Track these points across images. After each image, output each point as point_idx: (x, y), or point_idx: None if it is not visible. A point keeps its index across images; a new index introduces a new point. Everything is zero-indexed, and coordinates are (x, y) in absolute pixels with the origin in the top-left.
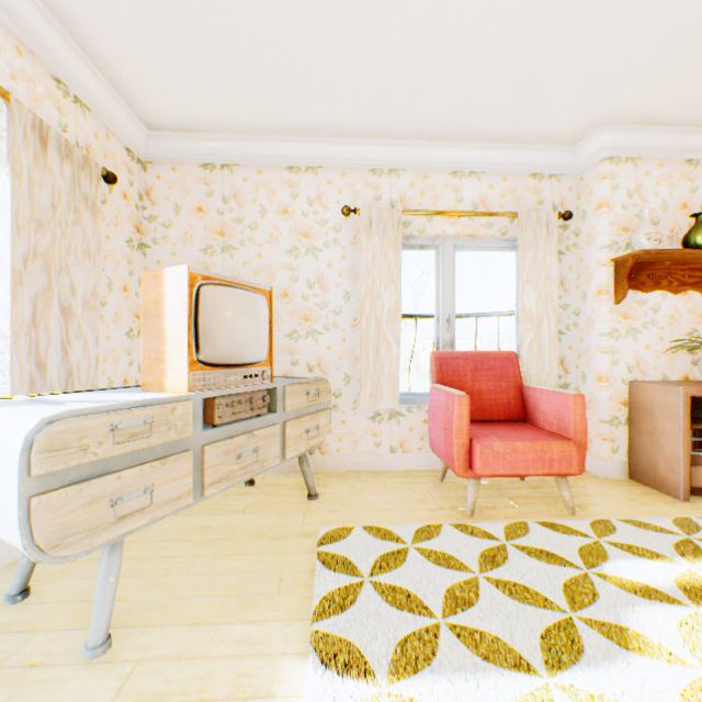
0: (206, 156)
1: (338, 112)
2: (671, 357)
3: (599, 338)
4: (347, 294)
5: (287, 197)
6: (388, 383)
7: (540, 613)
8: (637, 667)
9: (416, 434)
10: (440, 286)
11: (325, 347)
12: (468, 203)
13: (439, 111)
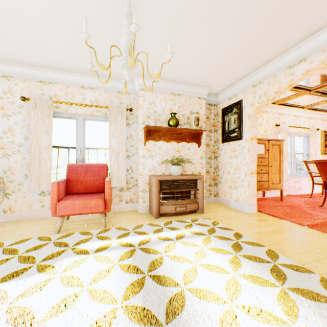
0: None
1: (8, 52)
2: (166, 166)
3: (140, 158)
4: (26, 137)
5: None
6: (46, 178)
7: (25, 265)
8: (35, 277)
9: None
10: (78, 135)
11: (14, 161)
12: (89, 101)
13: (61, 60)
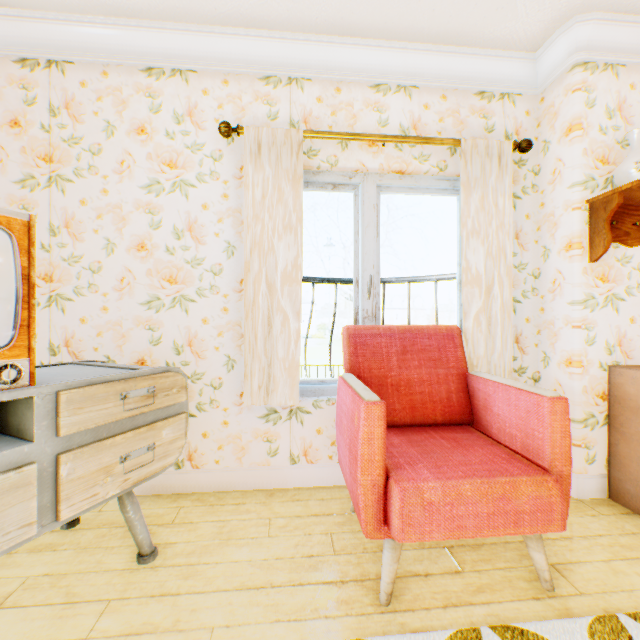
0: (22, 45)
1: None
2: None
3: (569, 307)
4: (230, 247)
5: (145, 111)
6: (285, 369)
7: None
8: None
9: (325, 438)
10: (359, 239)
11: (199, 319)
12: (396, 127)
13: None
